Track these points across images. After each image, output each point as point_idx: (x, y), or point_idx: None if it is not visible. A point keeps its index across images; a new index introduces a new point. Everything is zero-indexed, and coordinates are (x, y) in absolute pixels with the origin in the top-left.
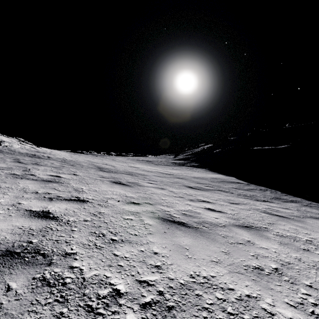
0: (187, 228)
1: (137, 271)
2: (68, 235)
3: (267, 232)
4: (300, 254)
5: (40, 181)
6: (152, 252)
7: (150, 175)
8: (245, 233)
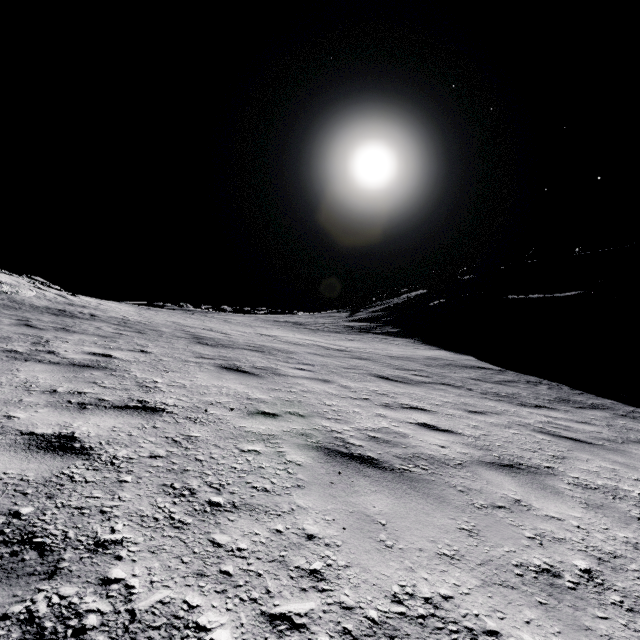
0: (381, 470)
1: (266, 589)
2: (108, 493)
3: (554, 478)
4: (634, 531)
5: (66, 365)
6: (302, 534)
7: (301, 352)
8: (507, 481)
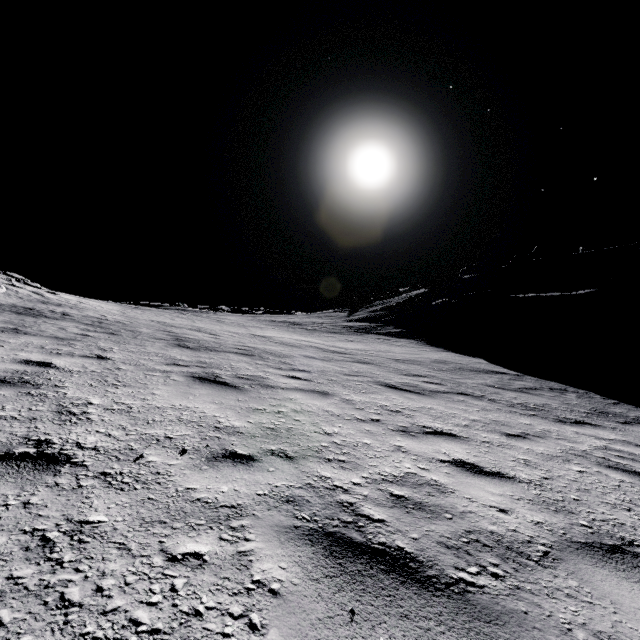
0: (427, 592)
1: None
2: None
3: None
4: None
5: None
6: None
7: (296, 355)
8: None
